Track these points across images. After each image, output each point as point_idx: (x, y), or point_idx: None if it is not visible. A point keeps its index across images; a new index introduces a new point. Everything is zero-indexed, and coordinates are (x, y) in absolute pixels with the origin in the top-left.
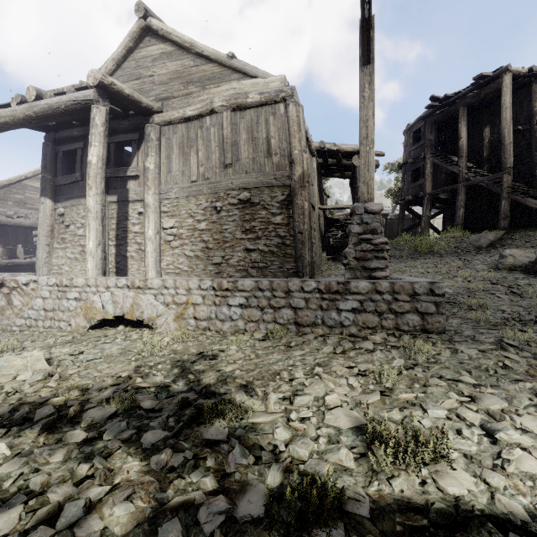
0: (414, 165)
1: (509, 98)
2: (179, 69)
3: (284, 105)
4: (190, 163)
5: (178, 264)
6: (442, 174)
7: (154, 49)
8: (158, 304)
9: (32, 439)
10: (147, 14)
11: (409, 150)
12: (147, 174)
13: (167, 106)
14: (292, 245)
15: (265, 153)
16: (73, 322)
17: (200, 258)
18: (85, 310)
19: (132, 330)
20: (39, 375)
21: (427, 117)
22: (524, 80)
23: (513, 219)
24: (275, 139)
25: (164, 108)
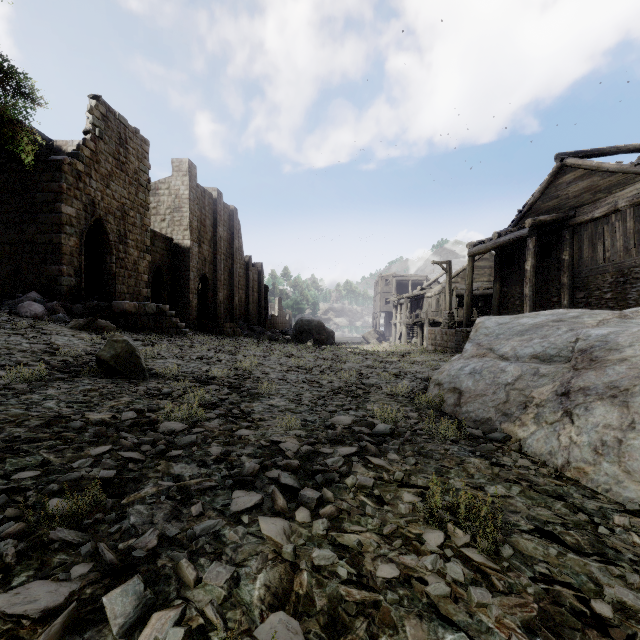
0: None
1: None
2: (588, 185)
3: None
4: (597, 250)
5: None
6: None
7: (568, 177)
8: None
9: None
10: (562, 158)
11: None
12: (562, 263)
13: (579, 212)
14: None
15: None
16: None
17: None
18: None
19: None
20: None
21: None
22: None
23: None
24: None
25: (576, 214)
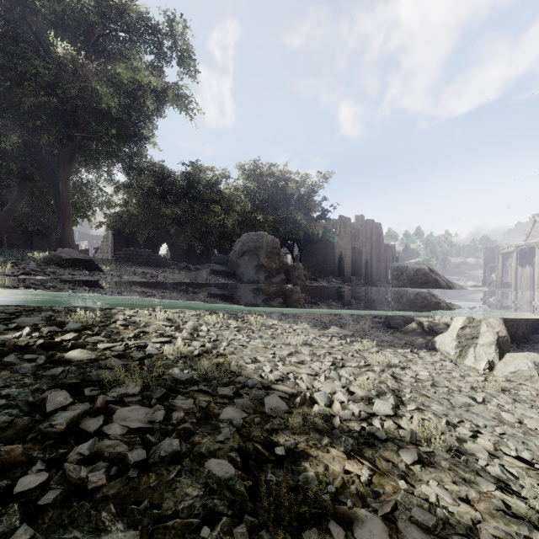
0: None
1: None
2: None
3: None
4: None
5: None
6: None
7: (538, 224)
8: None
9: None
10: (534, 217)
11: None
12: (535, 262)
13: None
14: None
15: None
16: None
17: None
18: None
19: None
20: None
21: None
22: None
23: None
24: None
25: None
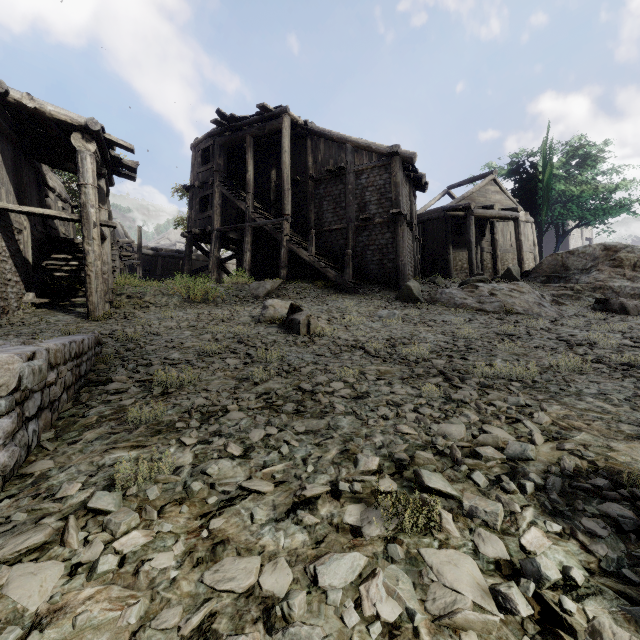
0: (203, 191)
1: (288, 142)
2: None
3: None
4: None
5: None
6: (233, 209)
7: None
8: None
9: None
10: None
11: (198, 171)
12: None
13: None
14: None
15: None
16: None
17: None
18: None
19: None
20: None
21: (216, 136)
22: (302, 132)
23: (294, 270)
24: None
25: None
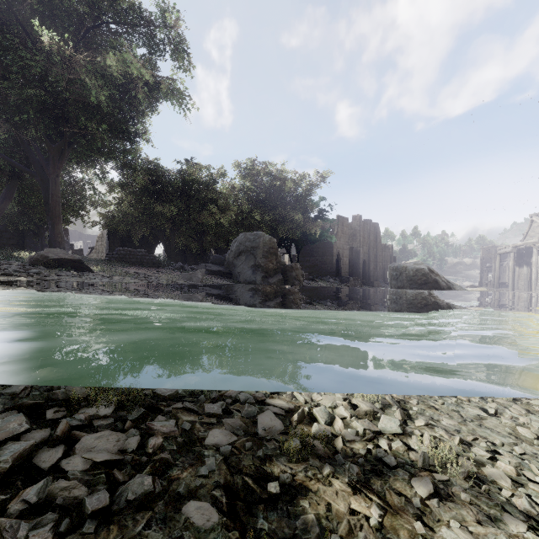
0: None
1: None
2: None
3: None
4: None
5: None
6: None
7: (535, 224)
8: None
9: None
10: (531, 217)
11: None
12: (532, 262)
13: None
14: None
15: None
16: None
17: None
18: None
19: None
20: None
21: None
22: None
23: None
24: None
25: (538, 241)
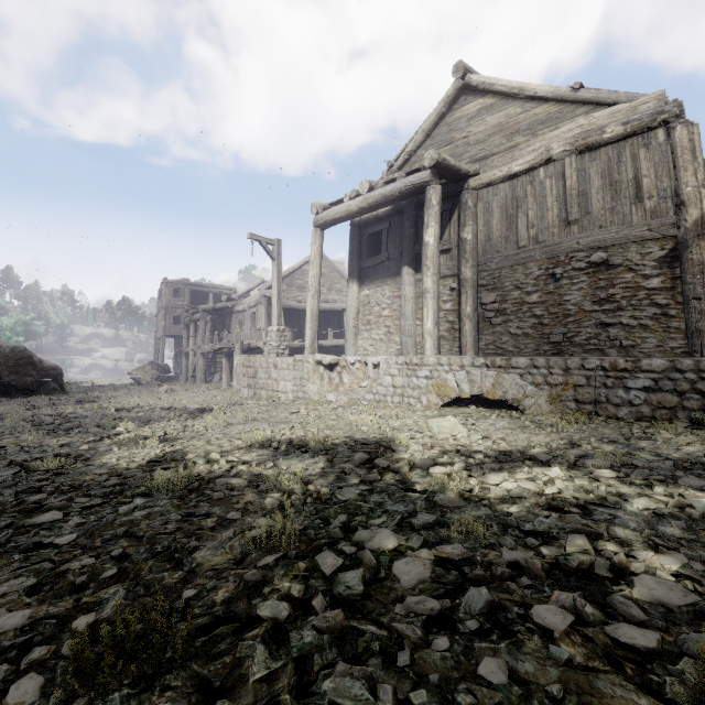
0: None
1: None
2: (501, 121)
3: (663, 130)
4: (515, 226)
5: (500, 344)
6: None
7: (471, 107)
8: (525, 385)
9: (563, 470)
10: (465, 72)
11: None
12: (464, 246)
13: (485, 166)
14: (680, 316)
15: (632, 199)
16: (424, 399)
17: (531, 337)
18: (437, 388)
19: (488, 410)
20: (477, 435)
21: None
22: None
23: None
24: (649, 178)
25: (480, 170)
